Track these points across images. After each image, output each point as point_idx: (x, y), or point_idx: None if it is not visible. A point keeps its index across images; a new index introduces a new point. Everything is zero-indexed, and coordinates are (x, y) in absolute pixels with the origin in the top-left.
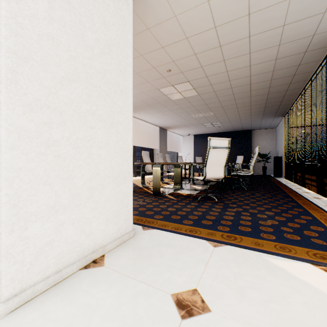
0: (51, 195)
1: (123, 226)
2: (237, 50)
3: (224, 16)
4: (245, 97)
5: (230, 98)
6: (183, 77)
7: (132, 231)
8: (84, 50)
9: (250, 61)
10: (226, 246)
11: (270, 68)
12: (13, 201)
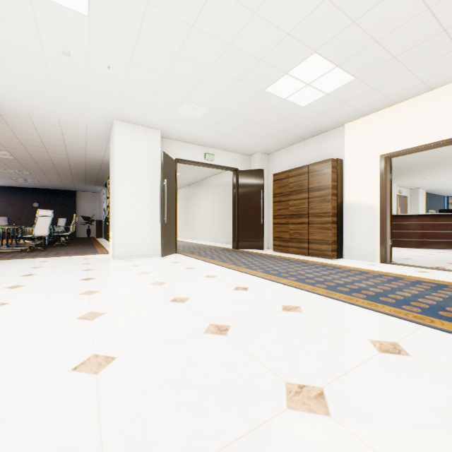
0: None
1: None
2: (59, 152)
3: (50, 142)
4: (67, 171)
5: (52, 168)
6: (3, 148)
7: None
8: None
9: (69, 158)
10: (53, 257)
11: (83, 163)
12: None
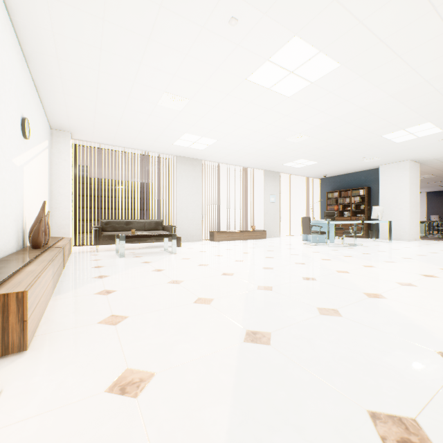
0: (411, 226)
1: (418, 237)
2: None
3: None
4: None
5: None
6: (427, 174)
7: (419, 239)
8: (414, 200)
9: None
10: None
11: None
12: (409, 226)
